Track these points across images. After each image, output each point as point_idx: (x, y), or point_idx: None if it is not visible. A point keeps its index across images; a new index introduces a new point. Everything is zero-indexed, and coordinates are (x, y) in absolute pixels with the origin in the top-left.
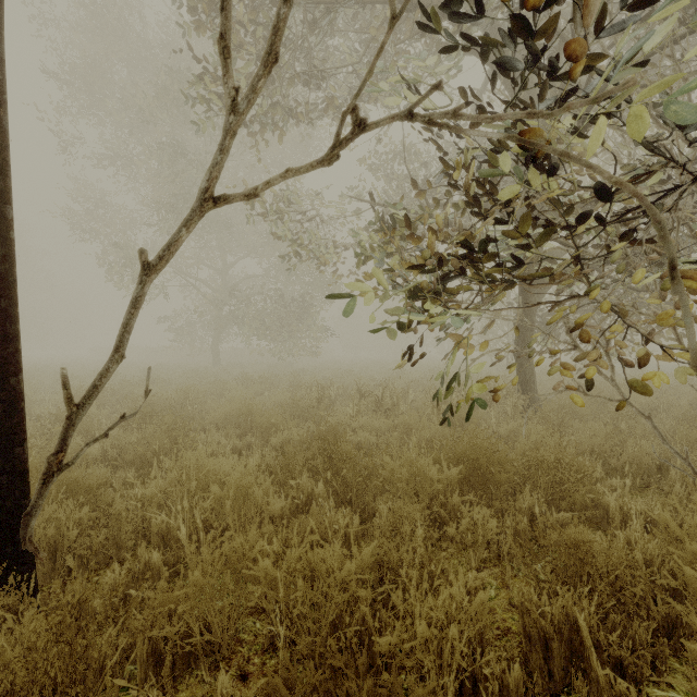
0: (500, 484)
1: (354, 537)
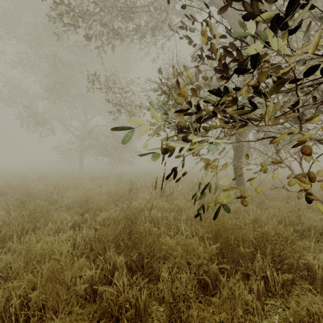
0: (244, 255)
1: (142, 307)
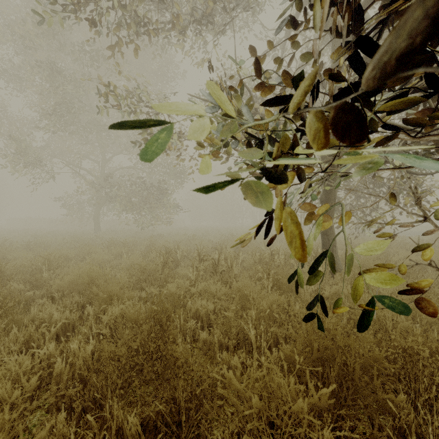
0: (385, 408)
1: None
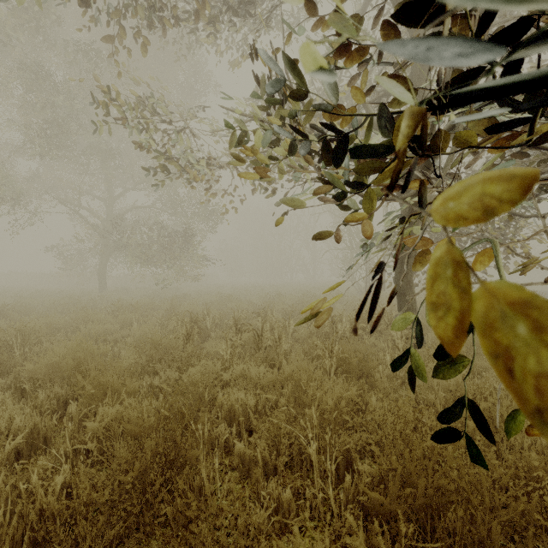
0: None
1: None
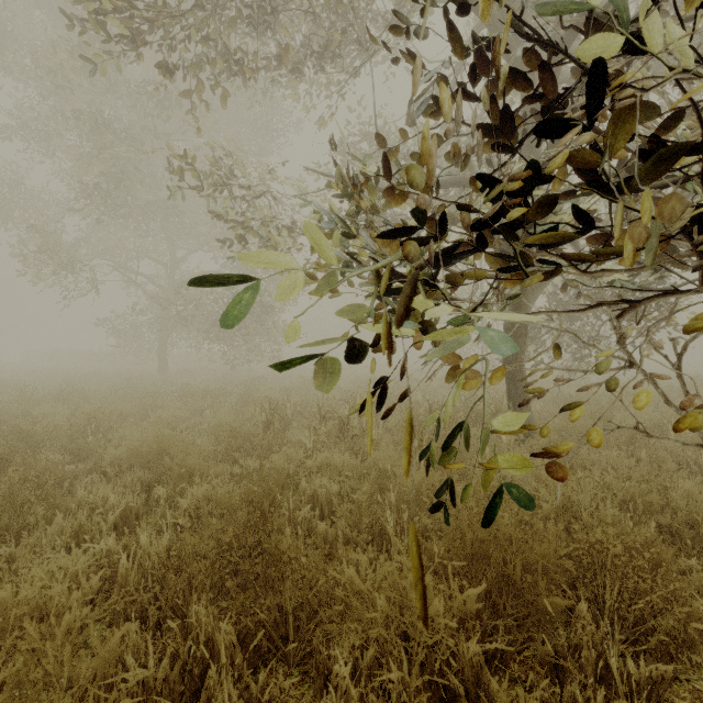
0: (551, 615)
1: None
